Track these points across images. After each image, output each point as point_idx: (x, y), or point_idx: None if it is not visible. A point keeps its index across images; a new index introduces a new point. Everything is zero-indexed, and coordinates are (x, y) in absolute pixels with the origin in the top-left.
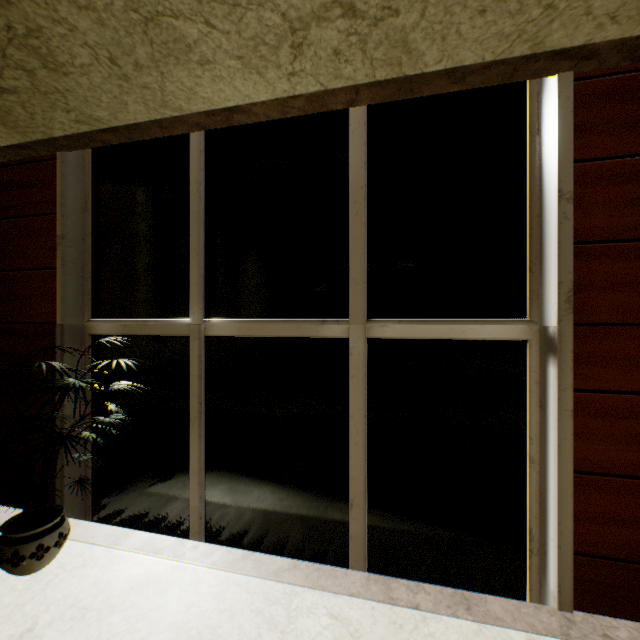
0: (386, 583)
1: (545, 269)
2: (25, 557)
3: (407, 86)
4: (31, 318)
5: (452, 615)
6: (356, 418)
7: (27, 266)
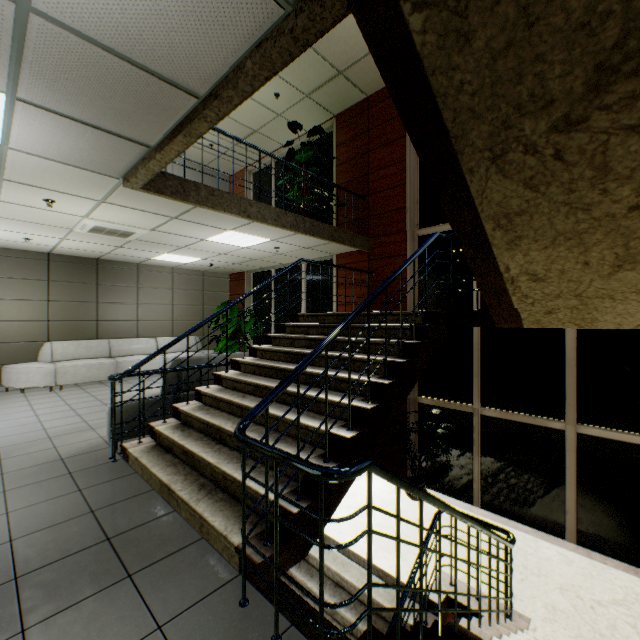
0: (587, 551)
1: None
2: None
3: None
4: None
5: (625, 572)
6: (569, 470)
7: None
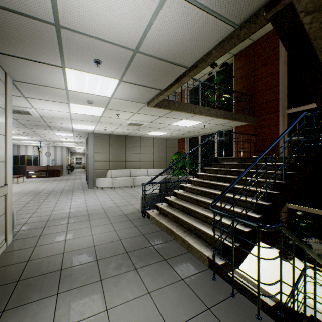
0: None
1: None
2: (288, 258)
3: None
4: None
5: None
6: None
7: None
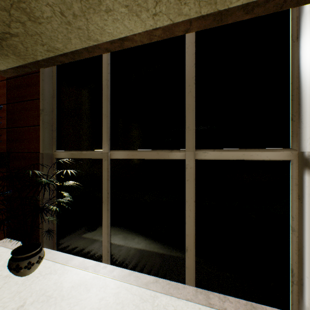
0: (206, 294)
1: (302, 118)
2: (22, 268)
3: (219, 17)
4: (28, 150)
5: None
6: (189, 202)
7: (27, 125)
